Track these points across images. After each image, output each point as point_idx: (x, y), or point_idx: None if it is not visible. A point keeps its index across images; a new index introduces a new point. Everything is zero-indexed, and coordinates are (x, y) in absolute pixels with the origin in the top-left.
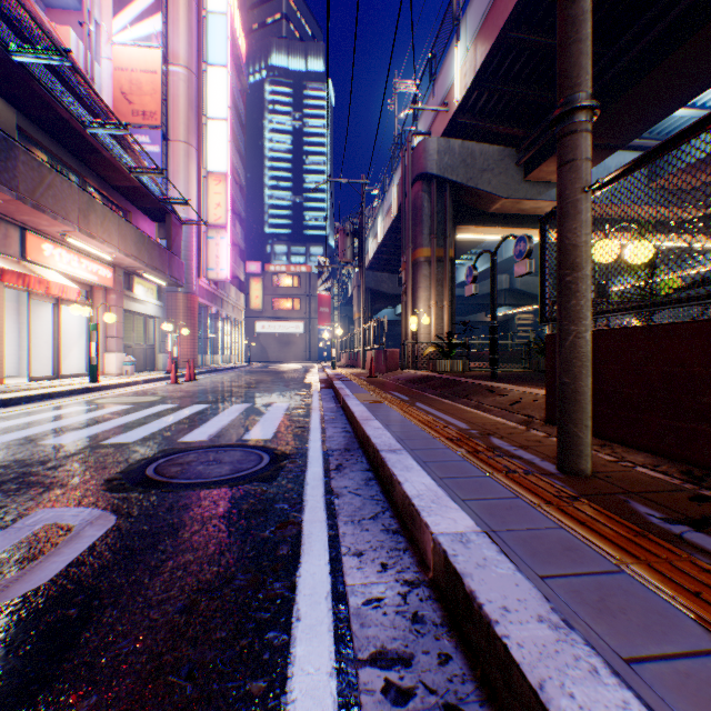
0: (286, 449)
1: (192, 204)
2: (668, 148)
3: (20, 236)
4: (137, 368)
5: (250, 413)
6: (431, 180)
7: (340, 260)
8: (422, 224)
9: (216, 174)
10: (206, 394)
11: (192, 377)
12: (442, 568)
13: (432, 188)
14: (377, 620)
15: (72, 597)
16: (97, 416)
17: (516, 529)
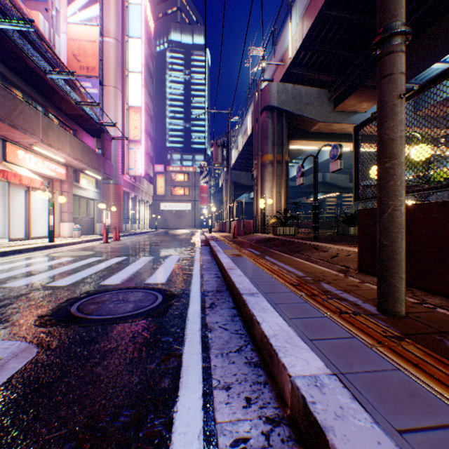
0: (174, 290)
1: (119, 127)
2: None
3: (2, 145)
4: (82, 232)
5: (152, 263)
6: (273, 110)
7: (214, 163)
8: (267, 139)
9: (134, 108)
10: (125, 250)
11: (118, 238)
12: (301, 412)
13: (274, 115)
14: None
15: None
16: (48, 265)
17: (360, 371)
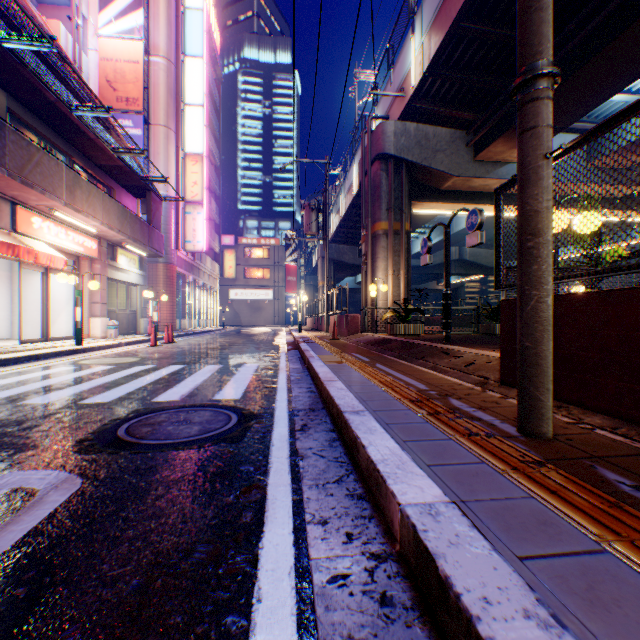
0: (253, 409)
1: (171, 183)
2: (626, 116)
3: (11, 209)
4: (120, 331)
5: (221, 374)
6: (389, 160)
7: (306, 233)
8: (381, 200)
9: (193, 155)
10: (182, 356)
11: (171, 339)
12: (411, 543)
13: (390, 167)
14: (343, 602)
15: (23, 573)
16: (78, 376)
17: (485, 499)
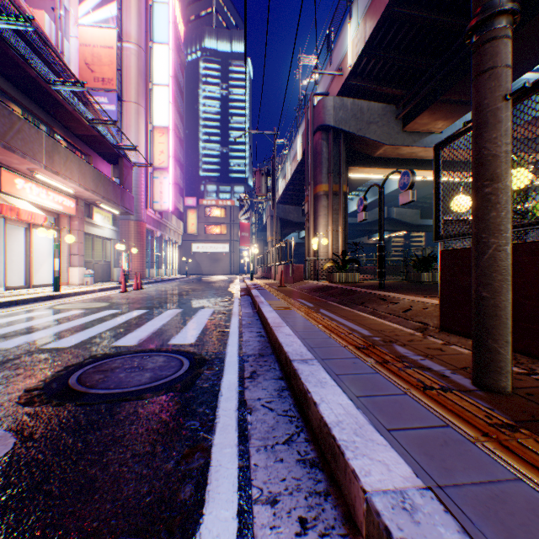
0: (205, 354)
1: (141, 151)
2: None
3: None
4: (96, 279)
5: (180, 318)
6: (329, 130)
7: (257, 194)
8: (322, 166)
9: (160, 128)
10: (146, 301)
11: (139, 286)
12: None
13: (329, 136)
14: None
15: None
16: (49, 320)
17: (466, 483)
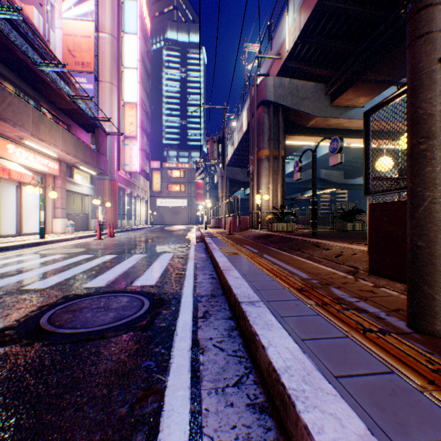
0: (164, 295)
1: (114, 123)
2: None
3: None
4: (76, 228)
5: (144, 262)
6: (269, 105)
7: (210, 158)
8: (263, 134)
9: (130, 104)
10: (117, 247)
11: (112, 234)
12: None
13: (270, 110)
14: None
15: None
16: (32, 264)
17: None
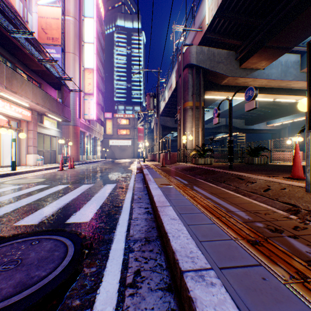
0: (94, 238)
1: (76, 83)
2: None
3: None
4: (45, 162)
5: (88, 193)
6: (193, 67)
7: (147, 109)
8: (188, 90)
9: (88, 69)
10: (72, 177)
11: (72, 166)
12: None
13: (193, 71)
14: None
15: None
16: None
17: None
